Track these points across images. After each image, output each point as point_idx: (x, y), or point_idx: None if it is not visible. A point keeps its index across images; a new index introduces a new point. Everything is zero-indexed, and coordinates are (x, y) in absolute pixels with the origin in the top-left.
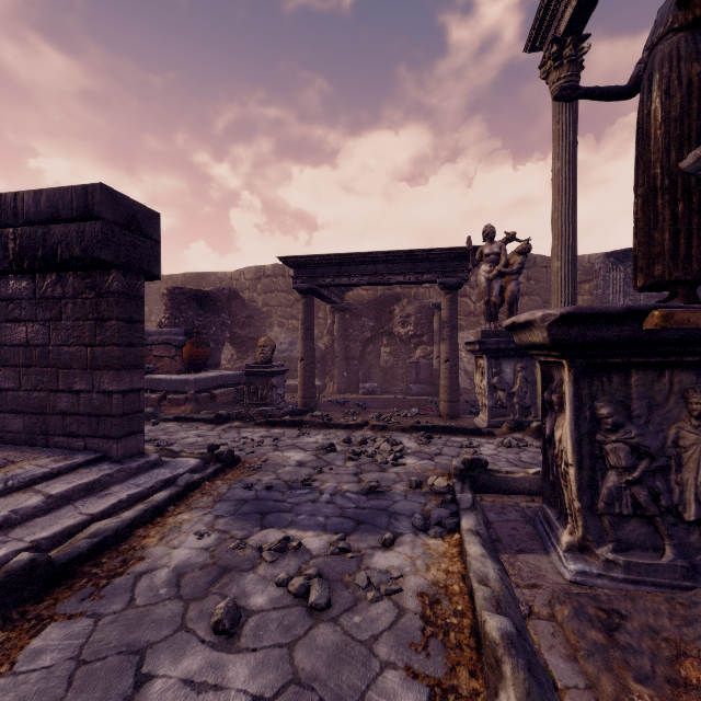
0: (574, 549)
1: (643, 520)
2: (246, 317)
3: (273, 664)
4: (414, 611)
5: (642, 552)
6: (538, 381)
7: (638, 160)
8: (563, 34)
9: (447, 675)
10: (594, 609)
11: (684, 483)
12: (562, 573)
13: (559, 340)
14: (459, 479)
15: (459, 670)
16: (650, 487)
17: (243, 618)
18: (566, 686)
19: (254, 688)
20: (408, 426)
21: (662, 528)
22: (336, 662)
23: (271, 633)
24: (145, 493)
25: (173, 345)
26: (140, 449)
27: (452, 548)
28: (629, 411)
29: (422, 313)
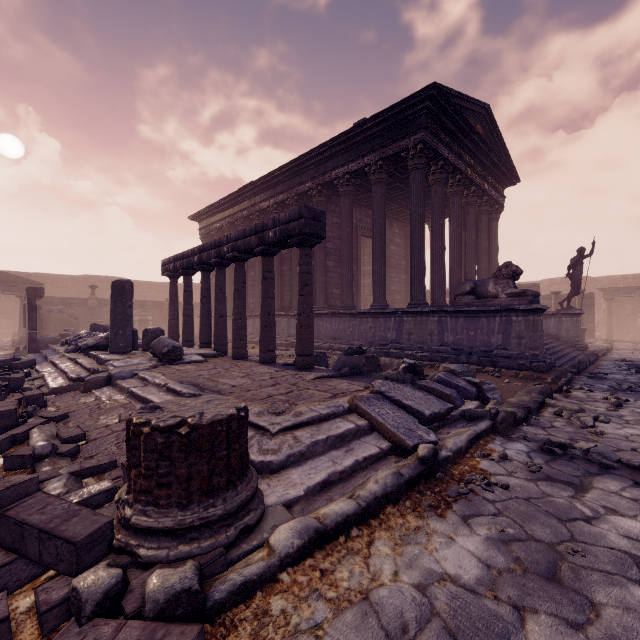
0: None
1: None
2: None
3: None
4: None
5: None
6: None
7: None
8: None
9: None
10: None
11: None
12: None
13: None
14: None
15: None
16: None
17: None
18: None
19: None
20: None
21: None
22: None
23: None
24: (604, 343)
25: None
26: (594, 338)
27: None
28: None
29: None
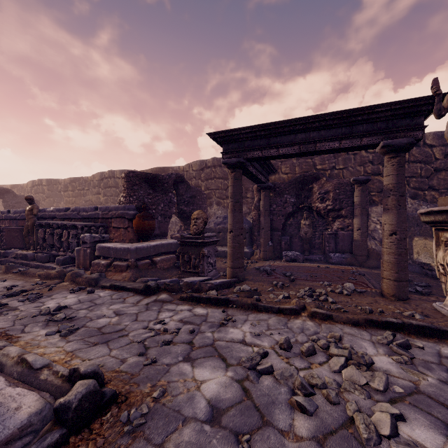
0: None
1: None
2: (190, 196)
3: None
4: None
5: None
6: None
7: None
8: None
9: None
10: None
11: None
12: None
13: None
14: None
15: None
16: None
17: None
18: None
19: None
20: (361, 319)
21: None
22: None
23: None
24: None
25: (126, 218)
26: None
27: None
28: None
29: (340, 189)
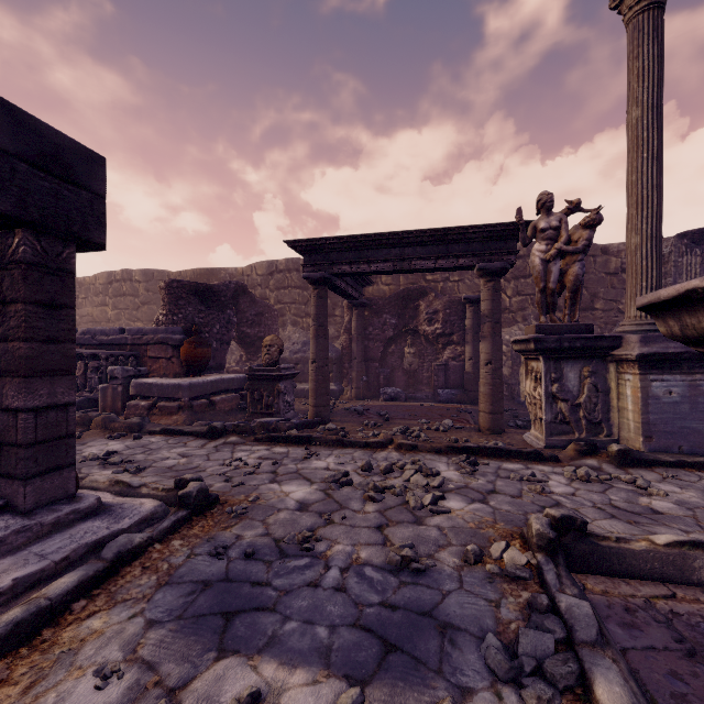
0: None
1: None
2: (256, 314)
3: None
4: None
5: None
6: (612, 390)
7: None
8: None
9: None
10: None
11: None
12: None
13: None
14: (547, 555)
15: None
16: None
17: None
18: None
19: None
20: (443, 446)
21: None
22: None
23: None
24: (50, 571)
25: (170, 345)
26: (69, 490)
27: None
28: None
29: (451, 309)
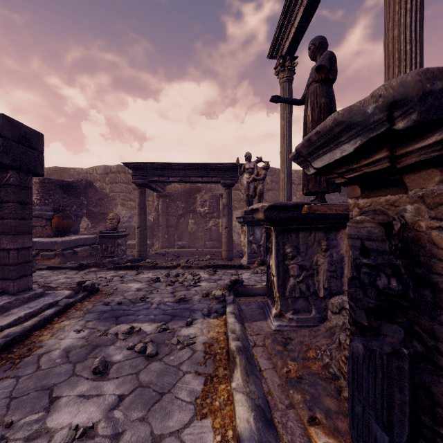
0: (277, 316)
1: (304, 299)
2: (98, 199)
3: (128, 382)
4: (201, 350)
5: (303, 313)
6: None
7: (304, 135)
8: (285, 54)
9: (214, 371)
10: (280, 338)
11: (319, 281)
12: (271, 327)
13: (268, 217)
14: (228, 290)
15: (219, 369)
16: (306, 284)
17: (109, 366)
18: (265, 368)
19: (119, 392)
20: (203, 265)
21: (311, 301)
22: (161, 375)
23: (126, 370)
24: (36, 312)
25: (44, 218)
26: (29, 286)
27: (222, 322)
28: (298, 250)
29: (213, 199)
